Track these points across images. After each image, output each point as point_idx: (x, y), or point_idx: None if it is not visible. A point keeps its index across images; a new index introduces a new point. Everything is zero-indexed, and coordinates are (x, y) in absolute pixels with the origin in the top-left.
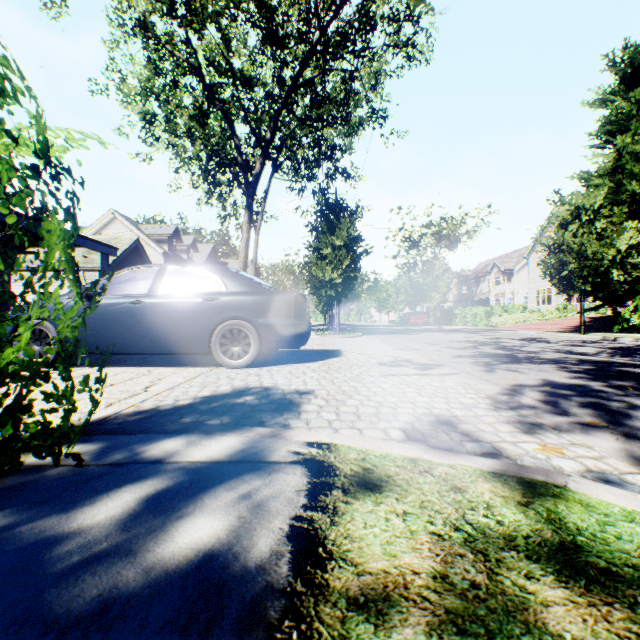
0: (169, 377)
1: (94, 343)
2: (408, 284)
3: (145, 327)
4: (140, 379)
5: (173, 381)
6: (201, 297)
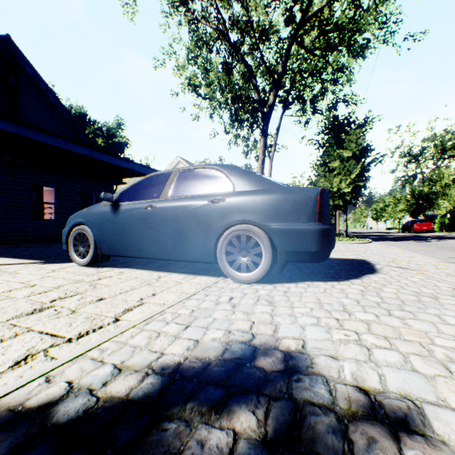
0: (165, 291)
1: (117, 247)
2: (409, 194)
3: (155, 232)
4: (135, 292)
5: (163, 300)
6: (206, 199)
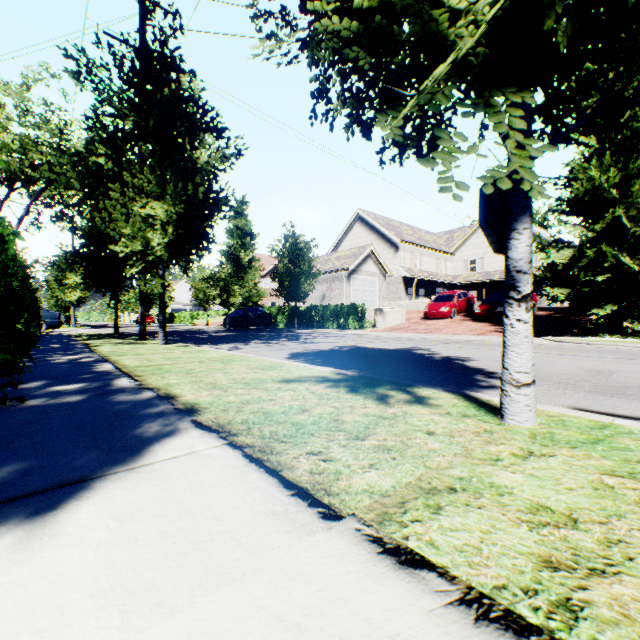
0: None
1: None
2: None
3: None
4: None
5: None
6: None
